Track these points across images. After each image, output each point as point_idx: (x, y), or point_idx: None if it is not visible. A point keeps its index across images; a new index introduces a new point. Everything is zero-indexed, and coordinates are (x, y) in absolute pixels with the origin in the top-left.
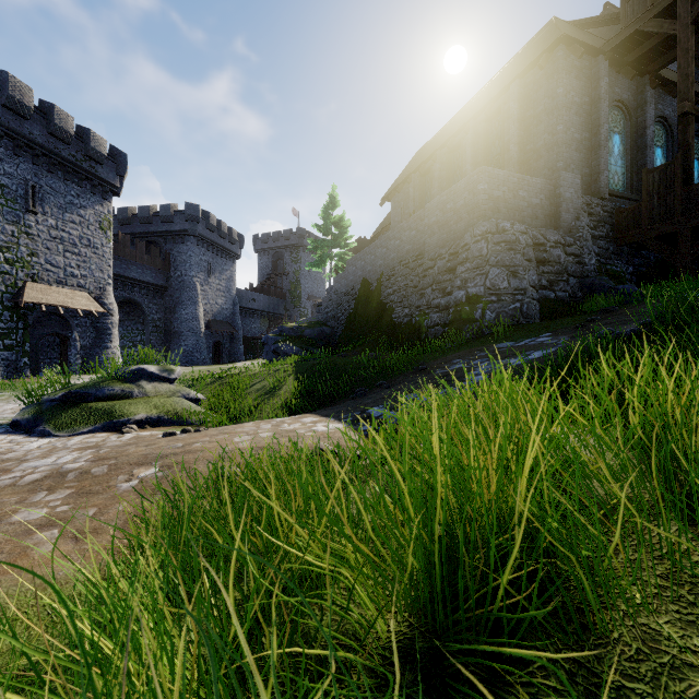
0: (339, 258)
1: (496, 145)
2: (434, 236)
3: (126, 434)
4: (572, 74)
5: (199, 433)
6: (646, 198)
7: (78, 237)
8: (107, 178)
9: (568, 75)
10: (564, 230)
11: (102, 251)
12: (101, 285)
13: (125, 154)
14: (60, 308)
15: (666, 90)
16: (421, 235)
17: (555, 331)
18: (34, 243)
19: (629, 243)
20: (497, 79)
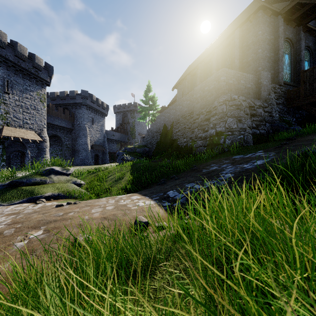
0: (152, 115)
1: (228, 60)
2: (198, 103)
3: (38, 204)
4: (266, 25)
5: (75, 205)
6: (302, 84)
7: (29, 105)
8: (43, 77)
9: (264, 25)
10: (262, 100)
11: (41, 112)
12: (40, 128)
13: (52, 66)
14: (20, 138)
15: (310, 33)
16: (192, 103)
17: (264, 149)
18: (8, 107)
19: (294, 106)
20: (228, 29)
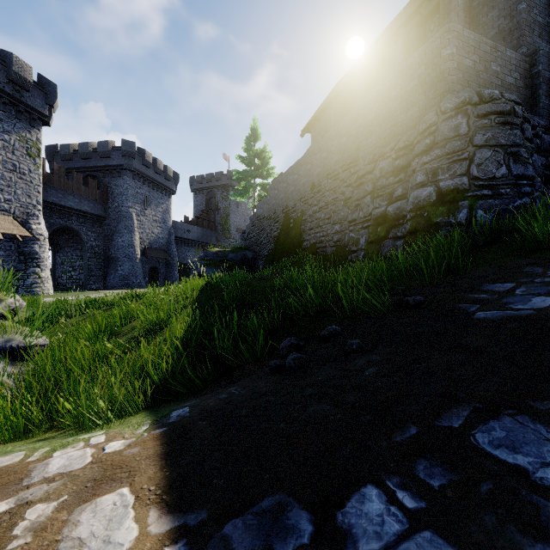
0: (261, 188)
1: None
2: (372, 135)
3: None
4: None
5: None
6: None
7: (0, 161)
8: (34, 105)
9: None
10: (544, 119)
11: (29, 177)
12: (28, 210)
13: (54, 84)
14: None
15: None
16: (353, 139)
17: None
18: None
19: None
20: None
